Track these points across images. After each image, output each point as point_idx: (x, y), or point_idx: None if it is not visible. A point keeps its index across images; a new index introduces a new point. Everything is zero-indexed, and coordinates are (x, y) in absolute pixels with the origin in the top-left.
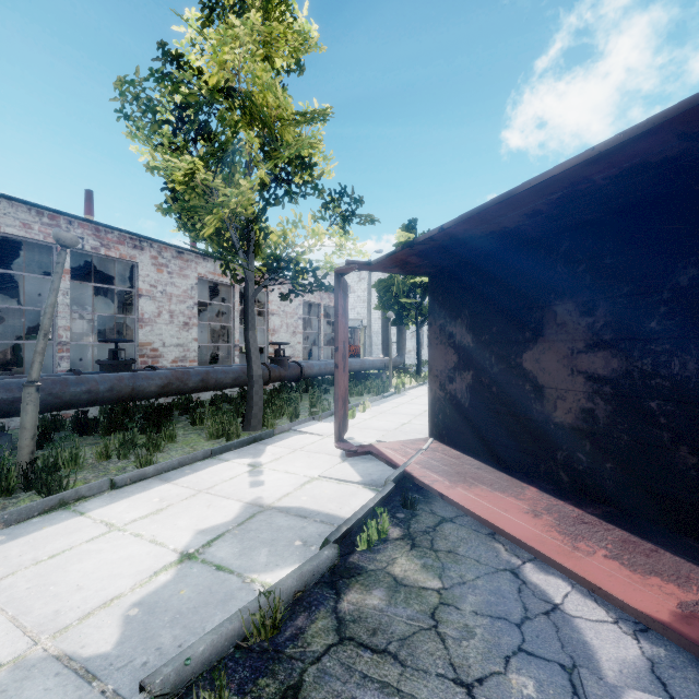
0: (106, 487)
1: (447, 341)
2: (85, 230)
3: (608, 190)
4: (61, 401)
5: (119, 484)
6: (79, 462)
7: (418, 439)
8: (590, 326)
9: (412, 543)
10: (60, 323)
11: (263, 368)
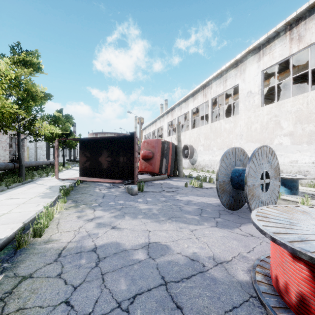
0: (7, 189)
1: (84, 155)
2: None
3: (108, 138)
4: None
5: (9, 188)
6: None
7: (77, 177)
8: (108, 154)
9: (84, 184)
10: None
11: (12, 164)
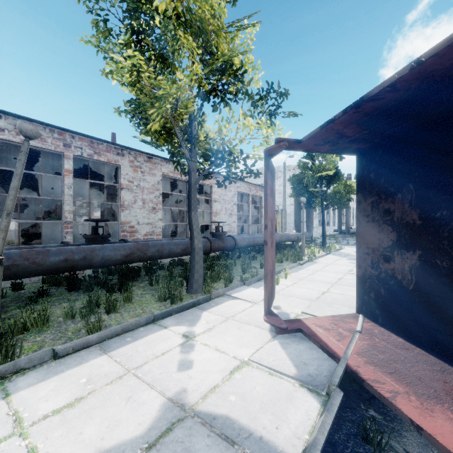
0: (48, 357)
1: (381, 218)
2: (83, 143)
3: None
4: (43, 268)
5: (61, 354)
6: (45, 322)
7: (347, 315)
8: None
9: None
10: (66, 208)
11: (206, 241)
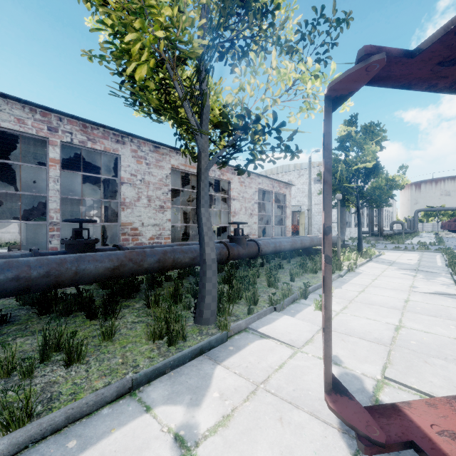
0: None
1: None
2: (74, 126)
3: None
4: None
5: None
6: None
7: None
8: None
9: None
10: (51, 206)
11: (222, 247)
